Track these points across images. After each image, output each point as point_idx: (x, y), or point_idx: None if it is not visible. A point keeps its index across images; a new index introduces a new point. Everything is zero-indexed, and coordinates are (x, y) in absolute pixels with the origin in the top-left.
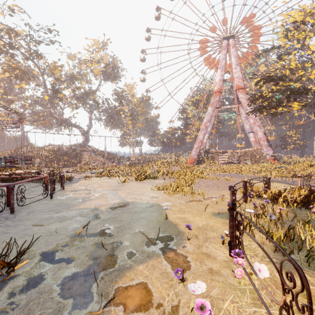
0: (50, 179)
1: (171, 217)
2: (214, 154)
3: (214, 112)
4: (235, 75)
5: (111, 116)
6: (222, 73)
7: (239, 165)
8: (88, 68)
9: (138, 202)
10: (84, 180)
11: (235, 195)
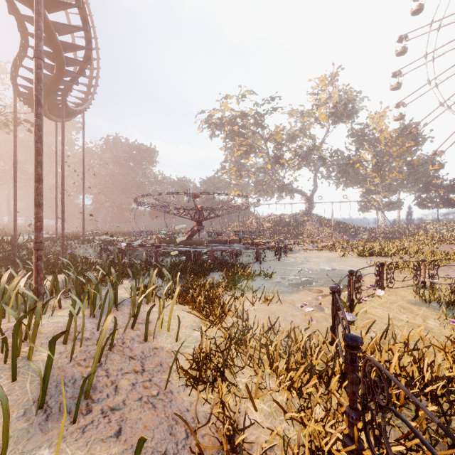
0: (278, 247)
1: (364, 280)
2: None
3: None
4: None
5: (344, 170)
6: None
7: None
8: (312, 117)
9: (345, 270)
10: (304, 252)
11: (436, 270)
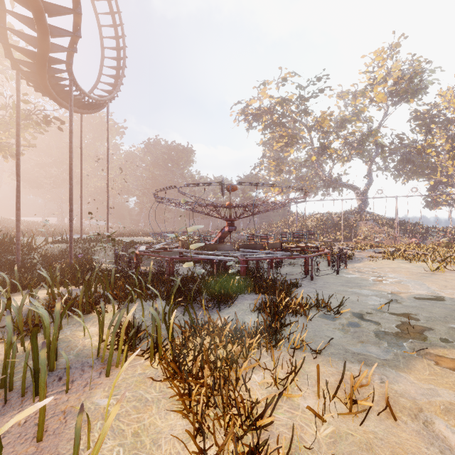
0: (337, 255)
1: None
2: None
3: None
4: None
5: (407, 159)
6: None
7: None
8: (367, 98)
9: None
10: (369, 261)
11: None
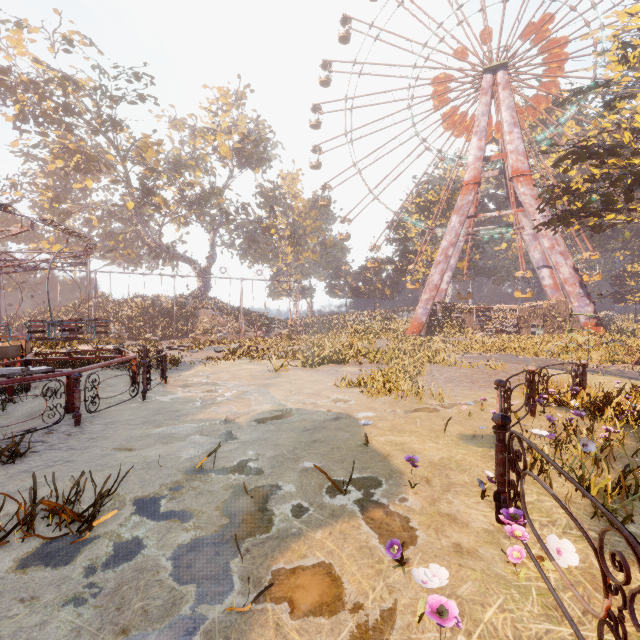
0: (143, 363)
1: (376, 441)
2: (464, 313)
3: (464, 227)
4: (508, 146)
5: (254, 238)
6: (482, 144)
7: (518, 336)
8: (209, 144)
9: (309, 409)
10: (204, 365)
11: (509, 399)
